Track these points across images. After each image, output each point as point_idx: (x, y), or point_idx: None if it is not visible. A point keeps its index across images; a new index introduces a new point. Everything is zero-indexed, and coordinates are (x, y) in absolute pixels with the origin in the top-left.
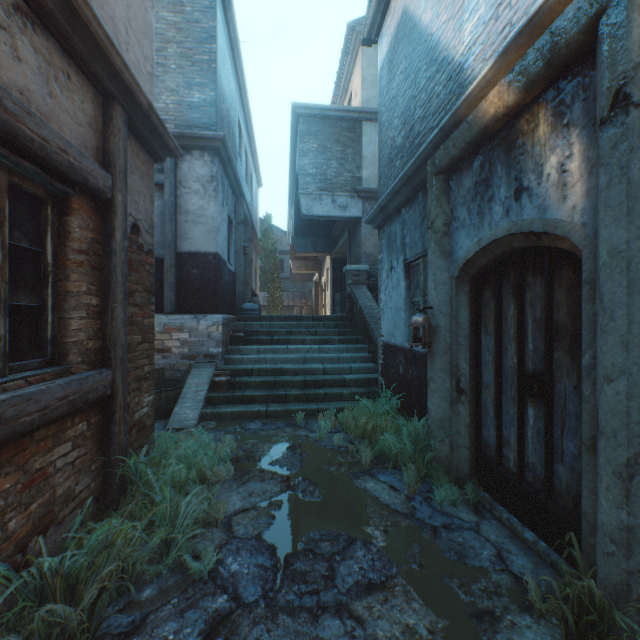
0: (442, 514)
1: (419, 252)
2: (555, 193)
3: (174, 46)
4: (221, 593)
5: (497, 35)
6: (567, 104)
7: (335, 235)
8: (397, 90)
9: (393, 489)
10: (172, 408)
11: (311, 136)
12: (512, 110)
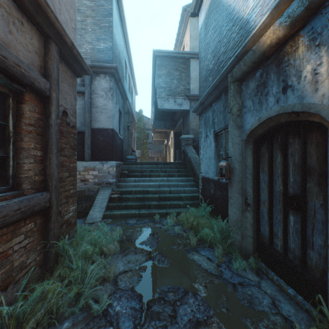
0: (238, 276)
1: (222, 127)
2: (310, 87)
3: (90, 19)
4: (109, 326)
5: None
6: (318, 32)
7: (175, 120)
8: (210, 39)
9: (209, 260)
10: (88, 211)
11: (163, 67)
12: (281, 40)
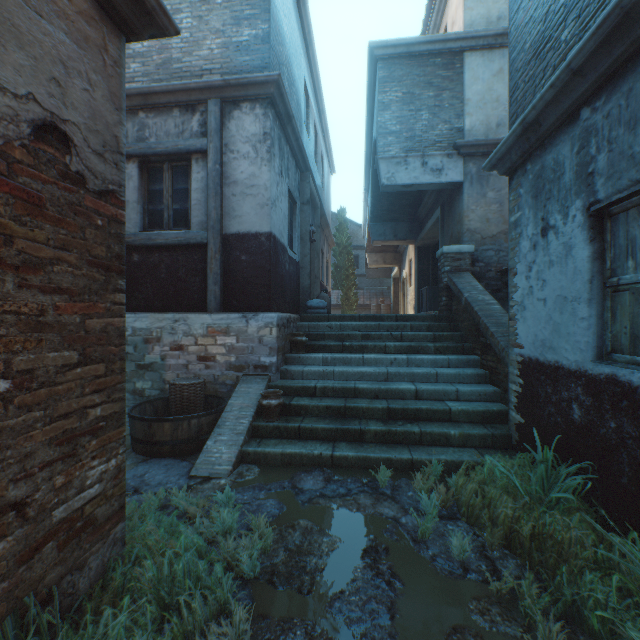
0: None
1: None
2: None
3: None
4: None
5: None
6: None
7: (421, 217)
8: None
9: None
10: (207, 439)
11: (393, 83)
12: None
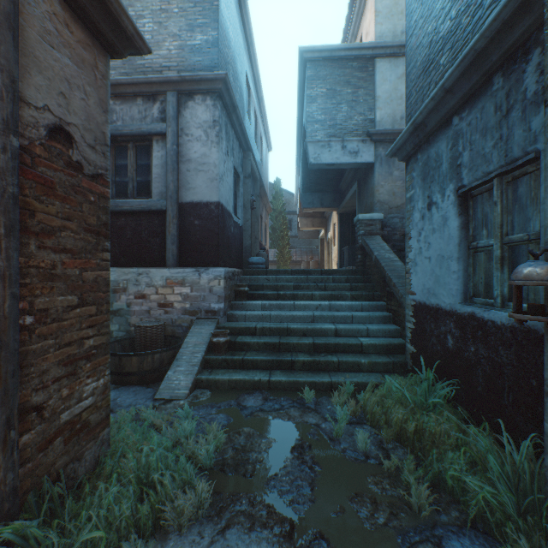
0: None
1: (493, 169)
2: None
3: None
4: None
5: None
6: None
7: (342, 189)
8: None
9: None
10: (167, 370)
11: (319, 81)
12: None
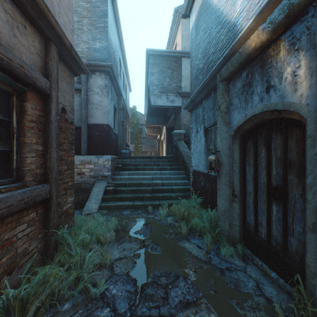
0: (225, 262)
1: (212, 123)
2: (290, 88)
3: (86, 19)
4: (106, 307)
5: (255, 5)
6: (297, 38)
7: (168, 115)
8: (200, 39)
9: (199, 247)
10: (85, 203)
11: (156, 65)
12: (264, 44)
